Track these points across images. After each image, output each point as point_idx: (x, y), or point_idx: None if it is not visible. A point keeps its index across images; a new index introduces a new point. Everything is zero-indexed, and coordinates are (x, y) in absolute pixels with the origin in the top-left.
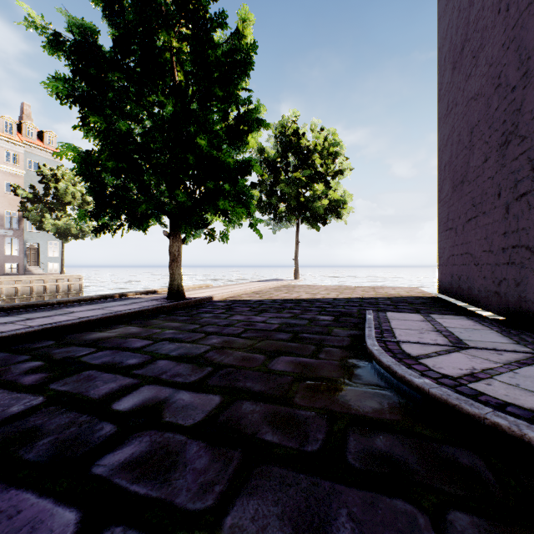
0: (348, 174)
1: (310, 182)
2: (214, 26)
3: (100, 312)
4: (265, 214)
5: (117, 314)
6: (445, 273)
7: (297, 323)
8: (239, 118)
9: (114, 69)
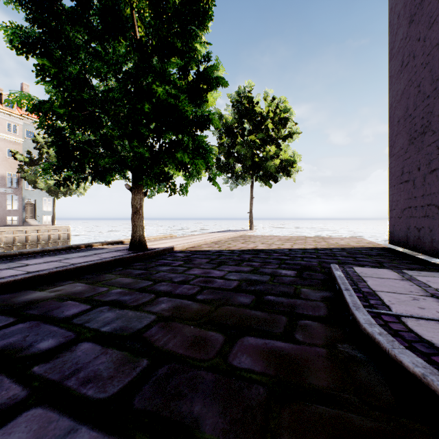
0: (296, 138)
1: (264, 144)
2: None
3: (54, 265)
4: (224, 173)
5: (69, 267)
6: (399, 225)
7: (258, 279)
8: (198, 75)
9: (75, 24)
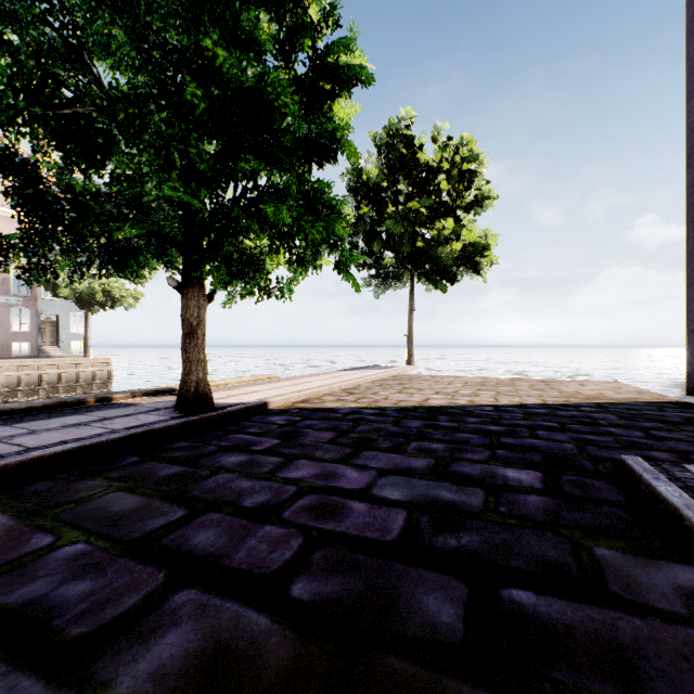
0: (489, 207)
1: (433, 216)
2: None
3: None
4: (363, 268)
5: (3, 462)
6: None
7: (457, 502)
8: (314, 59)
9: None
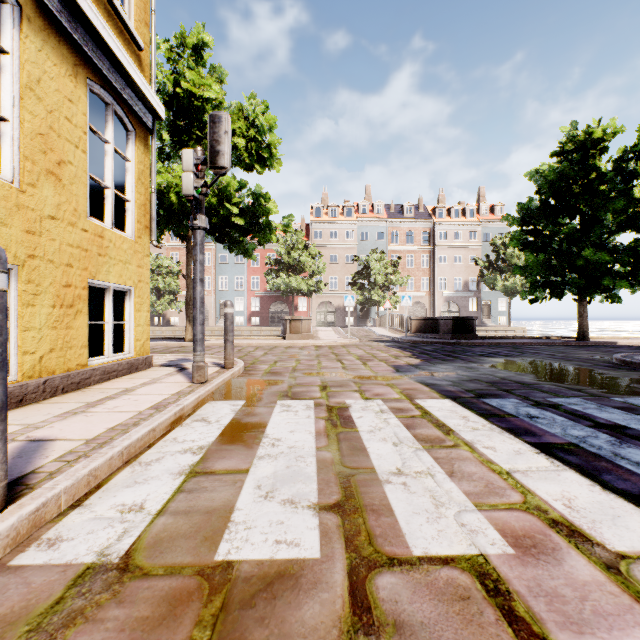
0: None
1: None
2: (596, 184)
3: (531, 341)
4: None
5: (538, 342)
6: None
7: None
8: (635, 211)
9: (539, 217)
